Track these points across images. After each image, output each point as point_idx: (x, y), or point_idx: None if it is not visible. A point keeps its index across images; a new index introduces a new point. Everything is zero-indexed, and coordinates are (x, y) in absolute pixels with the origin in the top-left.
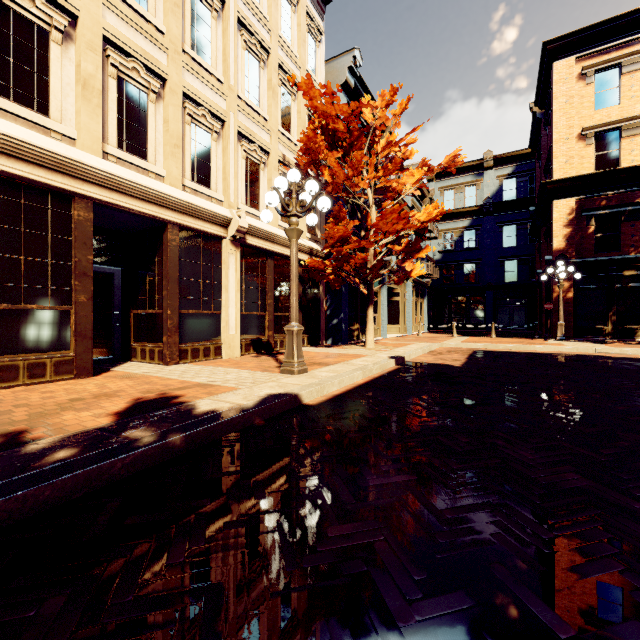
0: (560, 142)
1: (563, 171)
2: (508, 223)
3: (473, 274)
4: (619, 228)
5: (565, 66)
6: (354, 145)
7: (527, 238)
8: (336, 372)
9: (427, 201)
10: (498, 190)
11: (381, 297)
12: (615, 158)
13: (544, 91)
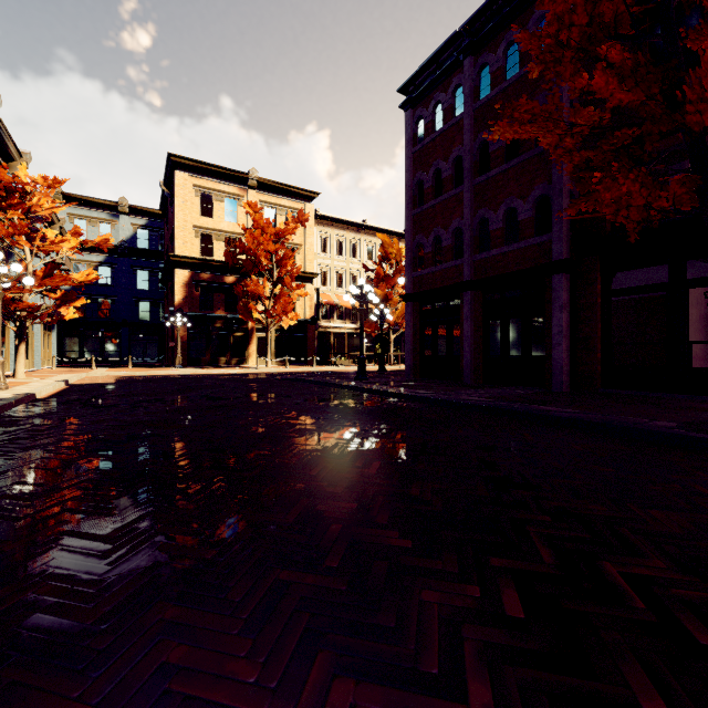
0: (180, 229)
1: (182, 250)
2: (142, 268)
3: (108, 310)
4: (213, 296)
5: (183, 177)
6: (14, 206)
7: (159, 285)
8: (34, 388)
9: (57, 229)
10: (133, 236)
11: (10, 330)
12: (211, 251)
13: (170, 181)
